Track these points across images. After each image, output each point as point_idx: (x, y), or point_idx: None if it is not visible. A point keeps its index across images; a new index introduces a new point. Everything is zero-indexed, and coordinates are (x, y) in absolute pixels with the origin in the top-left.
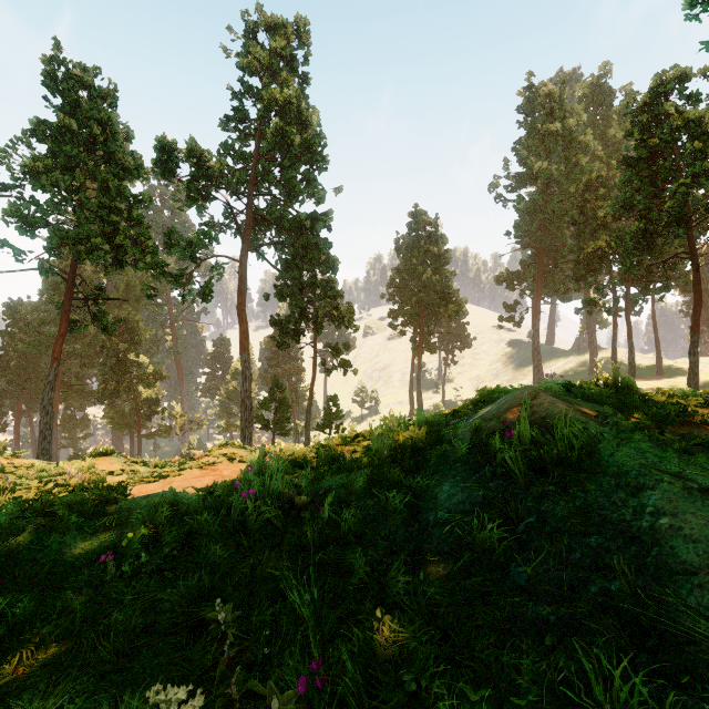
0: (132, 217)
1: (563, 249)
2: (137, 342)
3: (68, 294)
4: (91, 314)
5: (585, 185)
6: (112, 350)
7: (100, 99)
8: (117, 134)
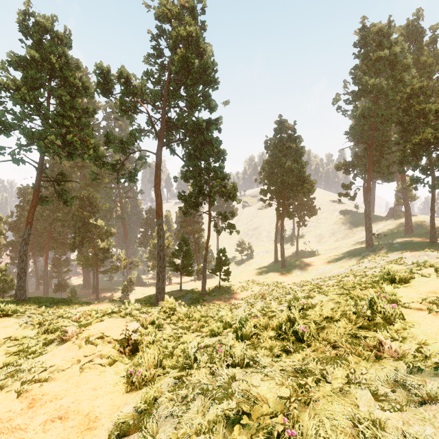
0: (81, 124)
1: (387, 144)
2: (95, 212)
3: (37, 177)
4: (57, 192)
5: (409, 94)
6: (79, 217)
7: (56, 38)
8: (71, 65)
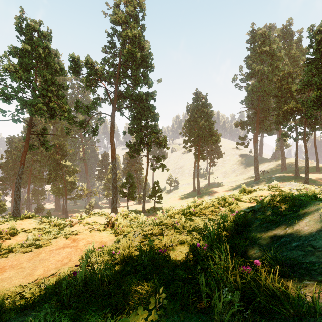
0: (59, 94)
1: (269, 109)
2: (65, 155)
3: (28, 132)
4: (41, 141)
5: (281, 77)
6: (53, 159)
7: (42, 36)
8: (52, 54)
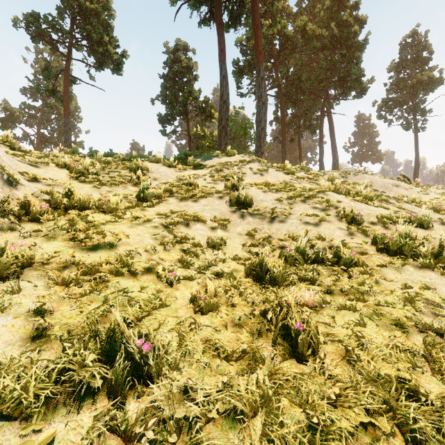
0: None
1: None
2: None
3: None
4: None
5: None
6: None
7: None
8: None
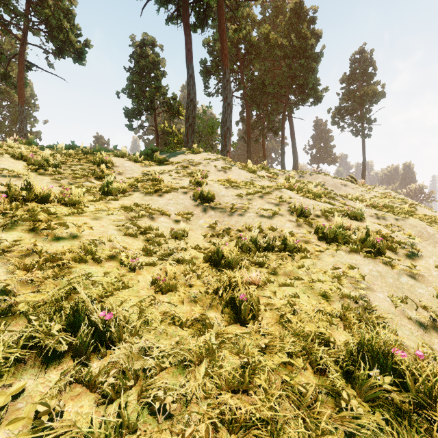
0: None
1: None
2: None
3: None
4: None
5: None
6: None
7: None
8: None
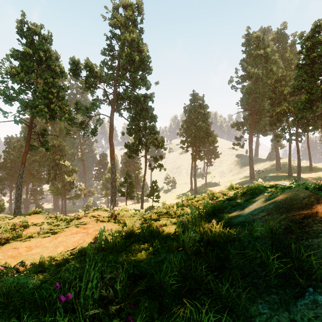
0: (59, 96)
1: (264, 111)
2: (64, 155)
3: (29, 132)
4: (41, 142)
5: (275, 80)
6: (52, 159)
7: (43, 39)
8: (52, 57)
